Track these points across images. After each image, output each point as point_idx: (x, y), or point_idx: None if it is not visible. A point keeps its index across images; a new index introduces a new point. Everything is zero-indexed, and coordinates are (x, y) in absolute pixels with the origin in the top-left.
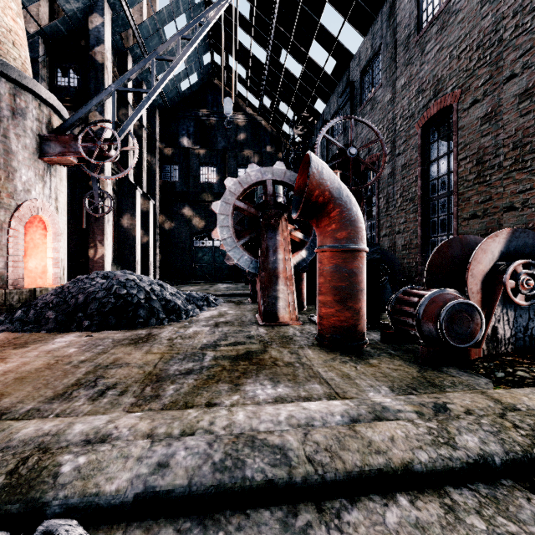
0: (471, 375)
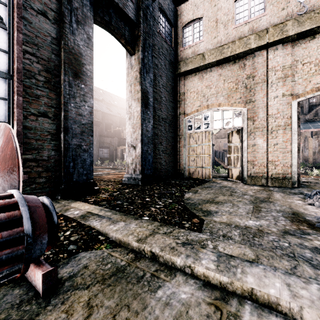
0: (76, 259)
